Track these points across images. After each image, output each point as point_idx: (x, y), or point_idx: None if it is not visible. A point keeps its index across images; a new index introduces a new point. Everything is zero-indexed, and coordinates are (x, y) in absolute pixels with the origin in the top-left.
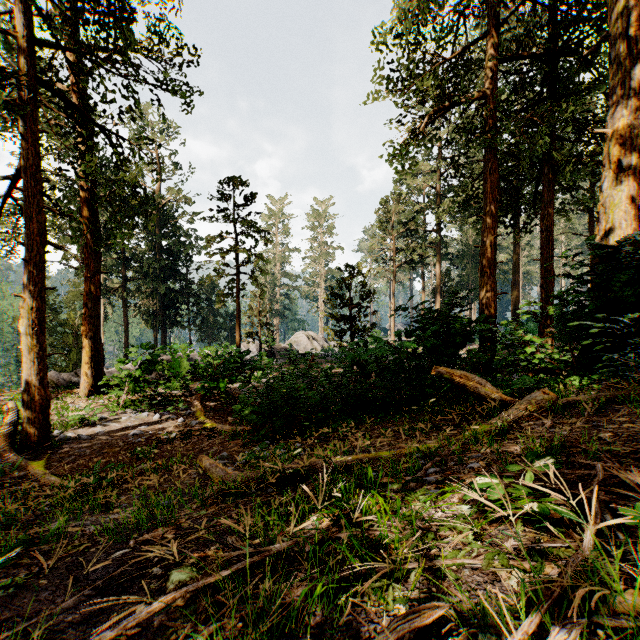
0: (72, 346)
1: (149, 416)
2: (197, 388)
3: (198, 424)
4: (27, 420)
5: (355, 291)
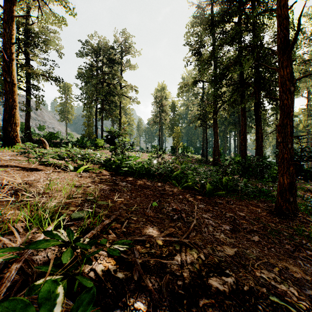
0: None
1: None
2: None
3: None
4: None
5: None
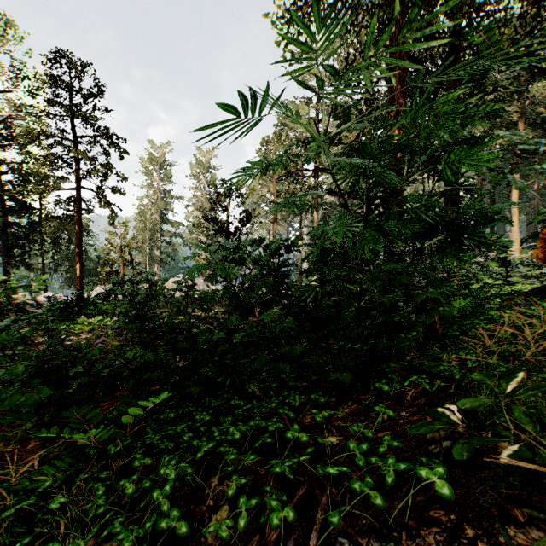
0: None
1: None
2: None
3: None
4: None
5: (233, 216)
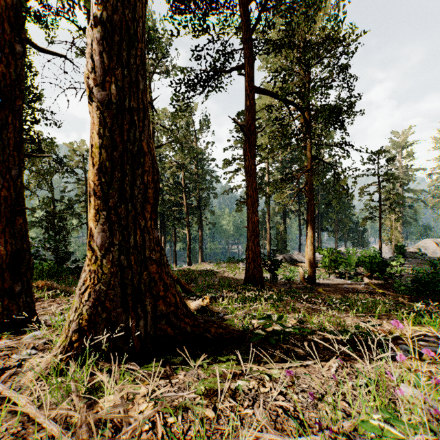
0: (279, 240)
1: (344, 281)
2: (359, 271)
3: (372, 289)
4: (309, 274)
5: None
